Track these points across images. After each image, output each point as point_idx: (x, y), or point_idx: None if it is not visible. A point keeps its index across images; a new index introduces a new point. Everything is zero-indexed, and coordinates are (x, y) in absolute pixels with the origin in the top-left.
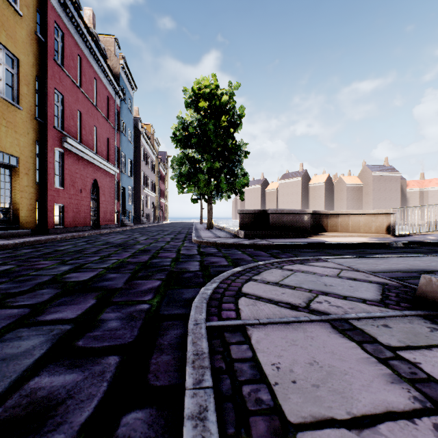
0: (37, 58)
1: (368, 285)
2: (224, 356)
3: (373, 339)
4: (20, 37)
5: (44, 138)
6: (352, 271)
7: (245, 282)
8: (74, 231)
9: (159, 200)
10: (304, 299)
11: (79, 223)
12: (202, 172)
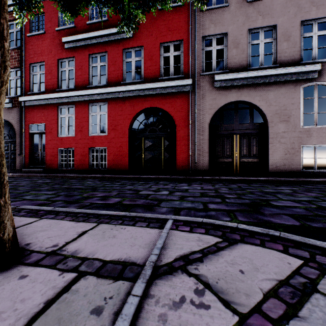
0: None
1: None
2: (141, 221)
3: (99, 273)
4: None
5: None
6: None
7: (287, 253)
8: None
9: None
10: (213, 280)
11: None
12: None
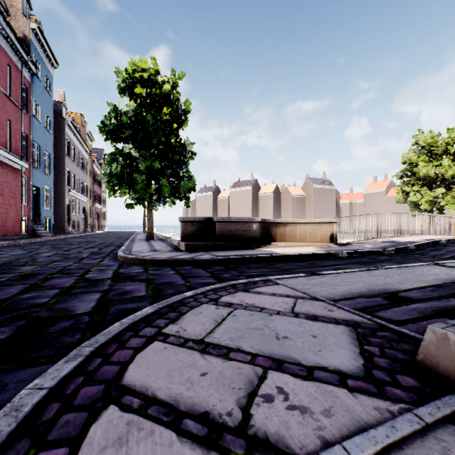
0: None
1: (336, 330)
2: None
3: None
4: None
5: None
6: (309, 300)
7: (142, 347)
8: None
9: (93, 206)
10: (240, 391)
11: None
12: (139, 172)
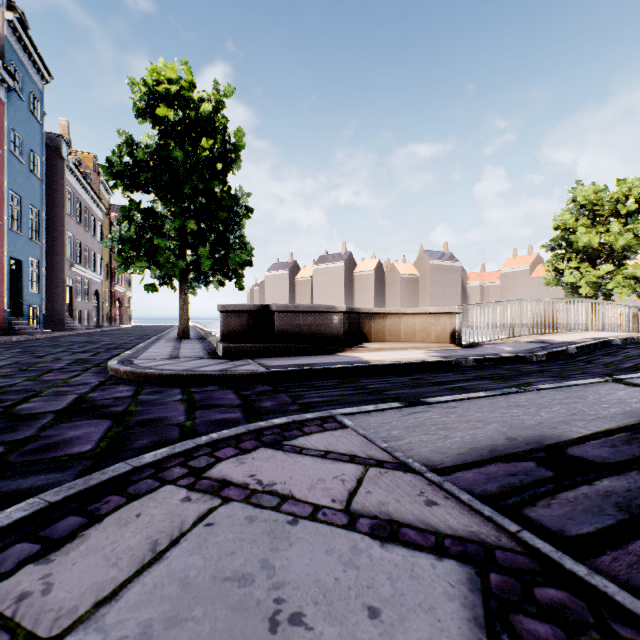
0: None
1: (435, 583)
2: None
3: None
4: None
5: None
6: (391, 470)
7: None
8: None
9: (112, 288)
10: None
11: None
12: (164, 236)
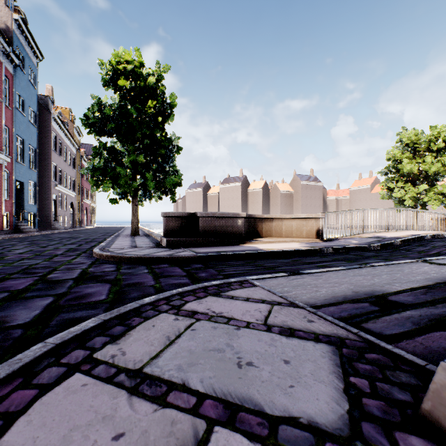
0: None
1: (315, 352)
2: None
3: None
4: None
5: None
6: (287, 306)
7: (53, 385)
8: None
9: (82, 201)
10: None
11: None
12: (123, 166)
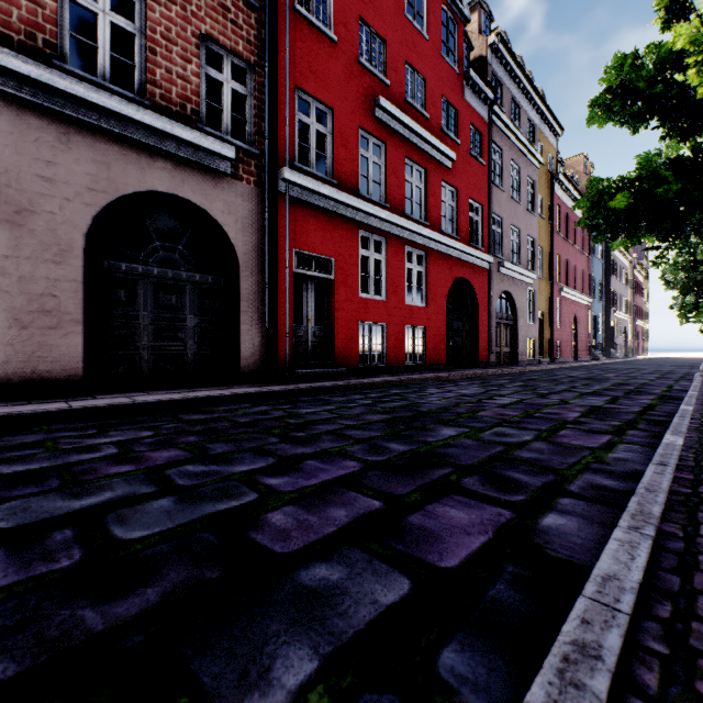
0: (548, 238)
1: None
2: None
3: None
4: (543, 233)
5: (551, 294)
6: None
7: None
8: (565, 362)
9: (633, 323)
10: None
11: (566, 355)
12: None
